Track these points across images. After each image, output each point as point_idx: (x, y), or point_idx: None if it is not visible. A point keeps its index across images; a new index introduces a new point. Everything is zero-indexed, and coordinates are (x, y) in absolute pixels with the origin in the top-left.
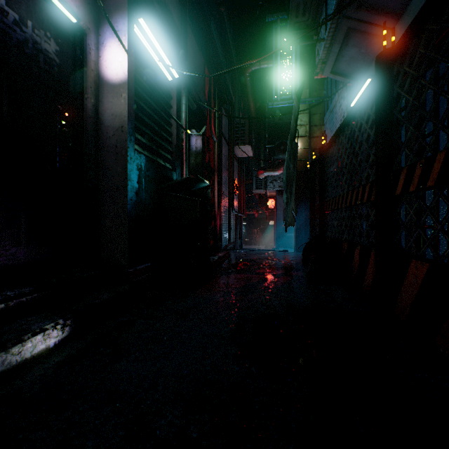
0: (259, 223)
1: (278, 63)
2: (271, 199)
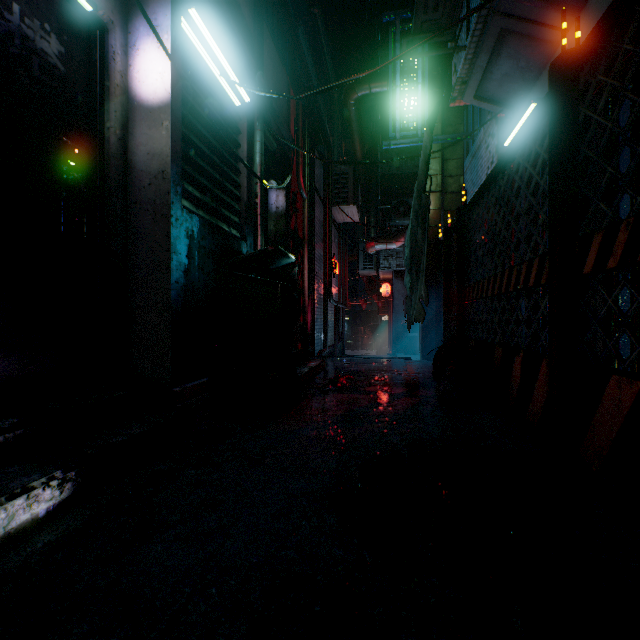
0: (367, 318)
1: (396, 83)
2: (385, 284)
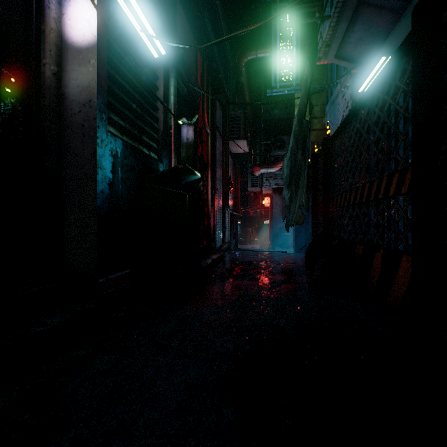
0: (253, 222)
1: (277, 47)
2: (266, 197)
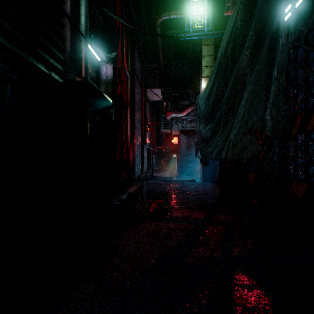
0: (165, 156)
1: None
2: (175, 137)
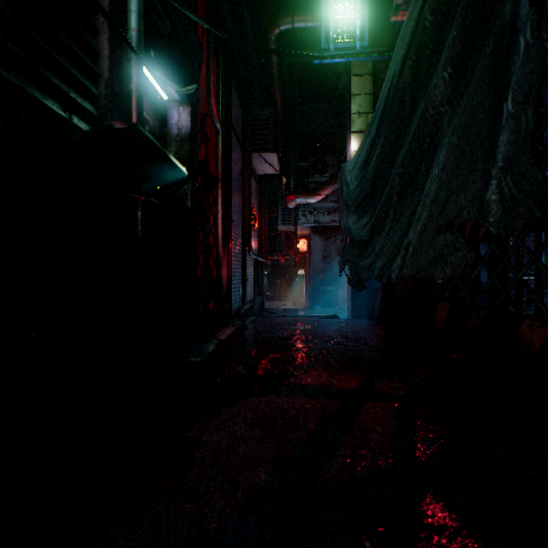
0: (284, 272)
1: None
2: (302, 239)
